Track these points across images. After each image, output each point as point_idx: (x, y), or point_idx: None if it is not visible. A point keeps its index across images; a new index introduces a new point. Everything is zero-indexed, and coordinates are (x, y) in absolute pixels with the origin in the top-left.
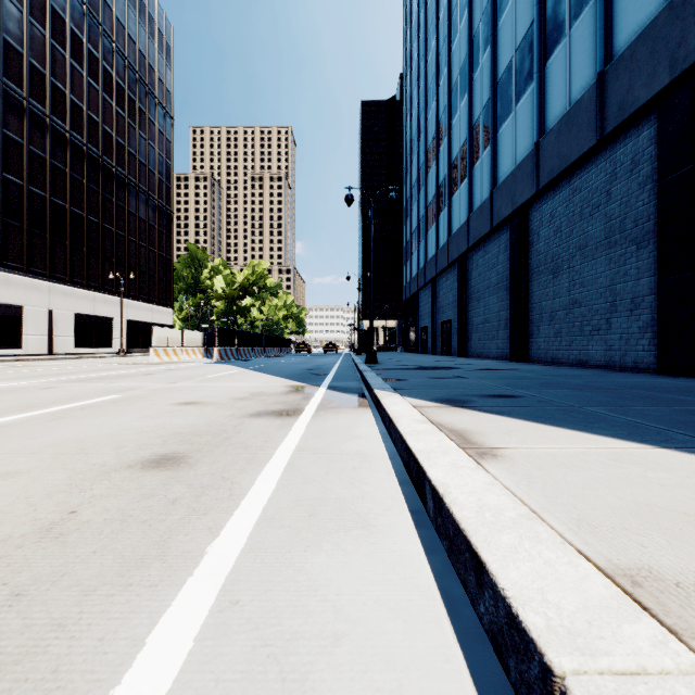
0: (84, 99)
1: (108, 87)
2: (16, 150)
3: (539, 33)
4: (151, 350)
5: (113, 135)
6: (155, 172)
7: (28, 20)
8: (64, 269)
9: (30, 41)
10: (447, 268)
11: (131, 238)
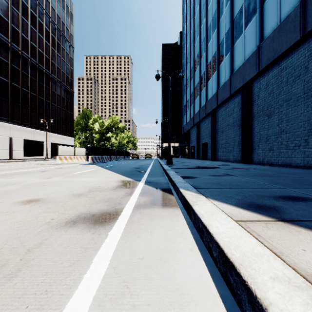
0: (28, 35)
1: (41, 30)
2: None
3: None
4: (57, 157)
5: (43, 54)
6: (65, 72)
7: None
8: (18, 118)
9: (0, 5)
10: (205, 117)
11: (53, 103)
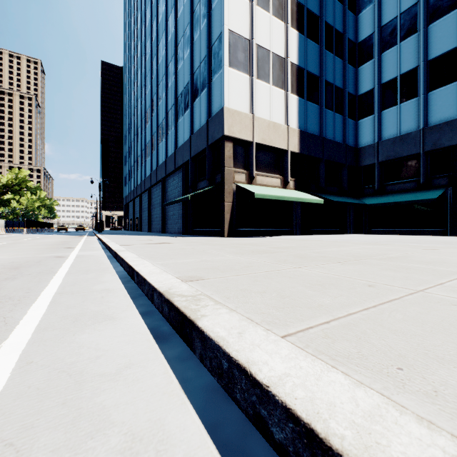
0: None
1: None
2: None
3: (151, 144)
4: None
5: None
6: None
7: None
8: None
9: None
10: (137, 197)
11: None
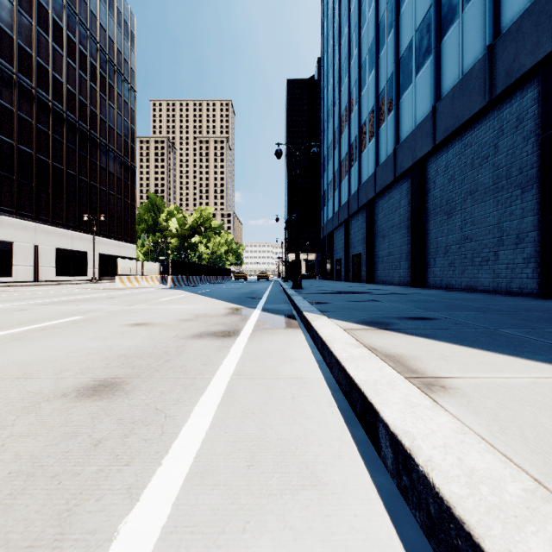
0: (63, 75)
1: (83, 66)
2: (8, 115)
3: (435, 15)
4: (117, 277)
5: (87, 104)
6: (122, 134)
7: (18, 10)
8: (47, 213)
9: (20, 27)
10: (358, 212)
11: (102, 187)
